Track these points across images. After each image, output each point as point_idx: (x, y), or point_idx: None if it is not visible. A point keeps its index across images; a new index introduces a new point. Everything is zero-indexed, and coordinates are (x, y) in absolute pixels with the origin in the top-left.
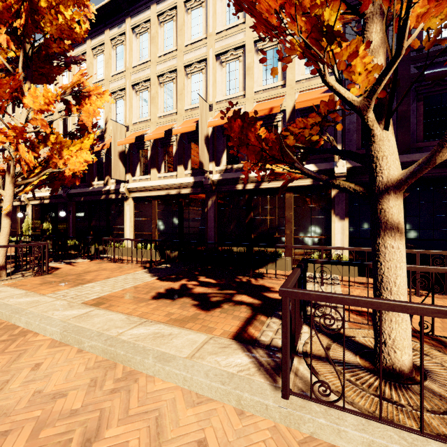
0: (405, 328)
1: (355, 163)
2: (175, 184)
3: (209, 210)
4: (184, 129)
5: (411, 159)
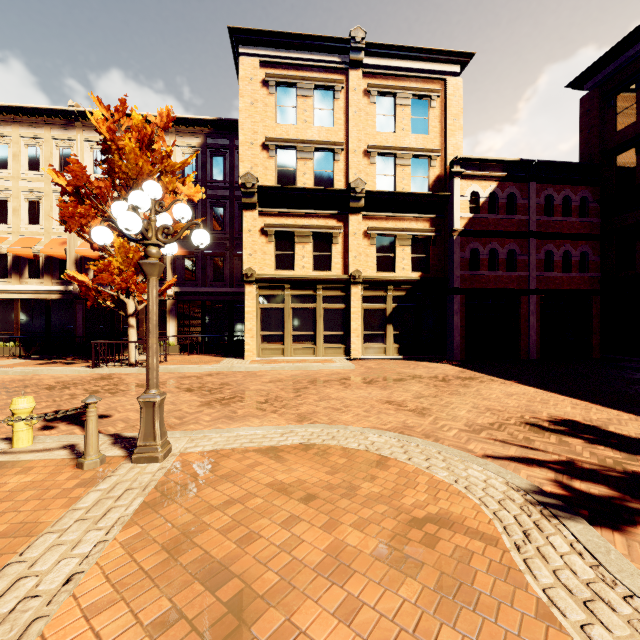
0: (134, 352)
1: (179, 289)
2: (43, 291)
3: (78, 313)
4: (53, 250)
5: (205, 290)
